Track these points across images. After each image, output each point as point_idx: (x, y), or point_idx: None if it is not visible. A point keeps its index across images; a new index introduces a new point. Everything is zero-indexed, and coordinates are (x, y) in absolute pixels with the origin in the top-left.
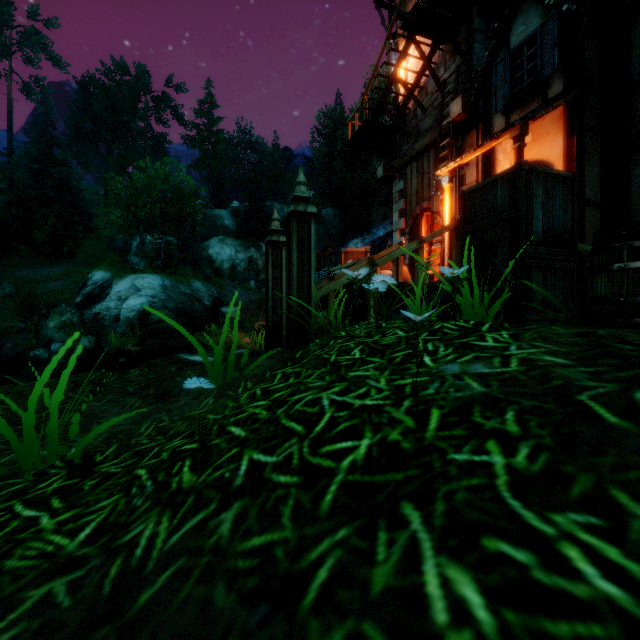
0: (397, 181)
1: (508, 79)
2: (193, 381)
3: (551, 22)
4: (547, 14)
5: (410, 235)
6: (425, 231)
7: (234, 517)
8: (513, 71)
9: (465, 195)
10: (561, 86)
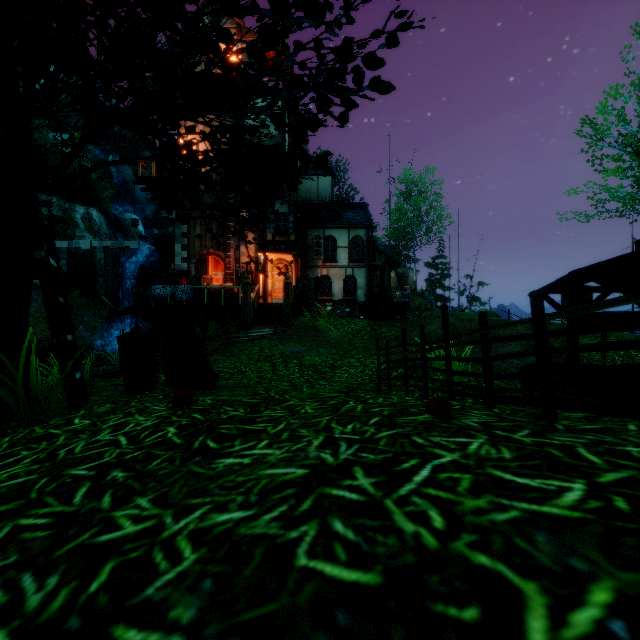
0: (181, 224)
1: (275, 222)
2: (352, 326)
3: (292, 215)
4: (290, 209)
5: (196, 264)
6: (213, 266)
7: (370, 334)
8: (277, 220)
9: (299, 278)
10: (294, 238)
